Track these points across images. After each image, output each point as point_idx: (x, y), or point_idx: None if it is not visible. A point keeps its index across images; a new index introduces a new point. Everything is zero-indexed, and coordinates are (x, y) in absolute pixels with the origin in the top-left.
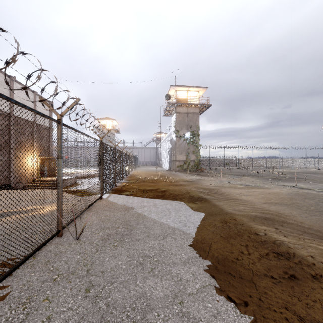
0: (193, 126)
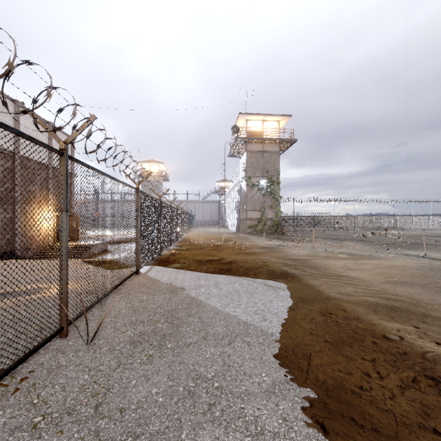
0: (271, 171)
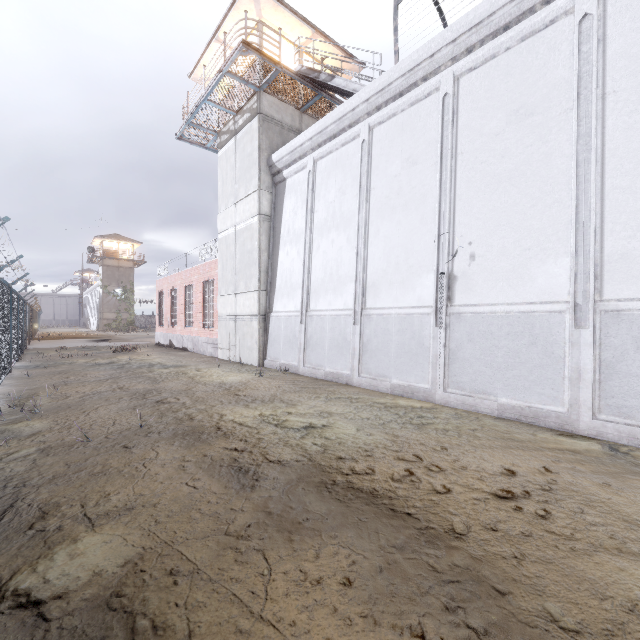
0: (126, 282)
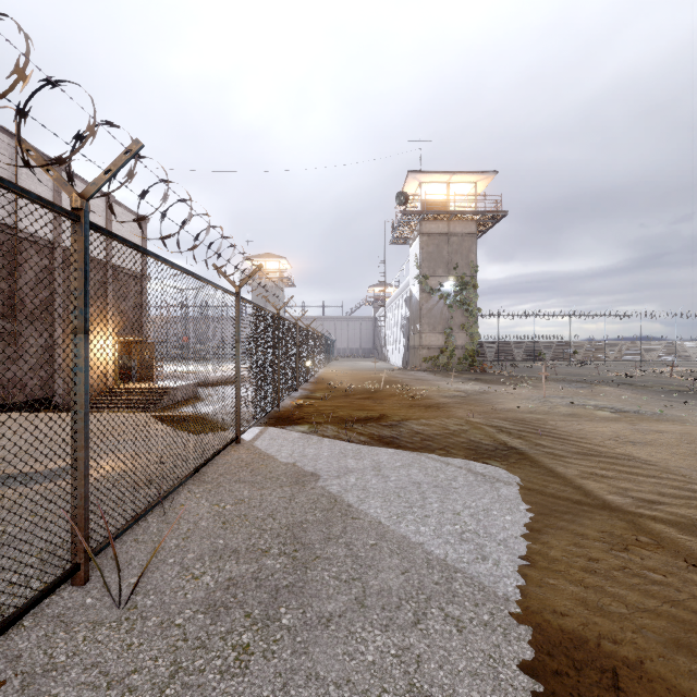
0: (462, 266)
